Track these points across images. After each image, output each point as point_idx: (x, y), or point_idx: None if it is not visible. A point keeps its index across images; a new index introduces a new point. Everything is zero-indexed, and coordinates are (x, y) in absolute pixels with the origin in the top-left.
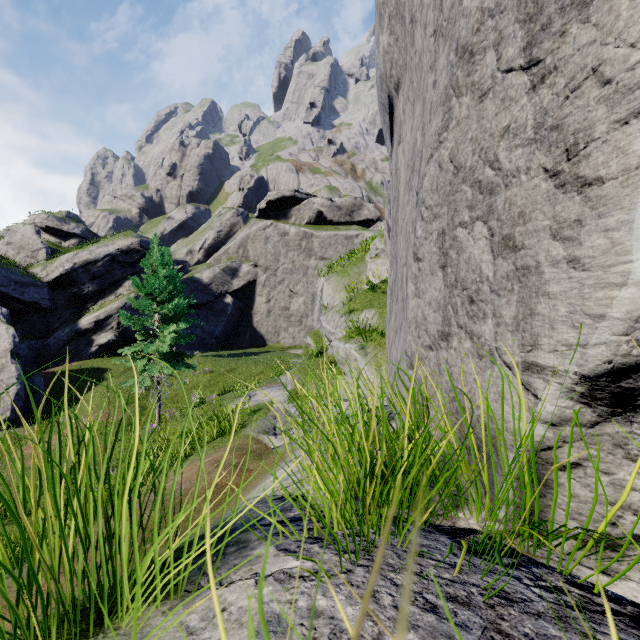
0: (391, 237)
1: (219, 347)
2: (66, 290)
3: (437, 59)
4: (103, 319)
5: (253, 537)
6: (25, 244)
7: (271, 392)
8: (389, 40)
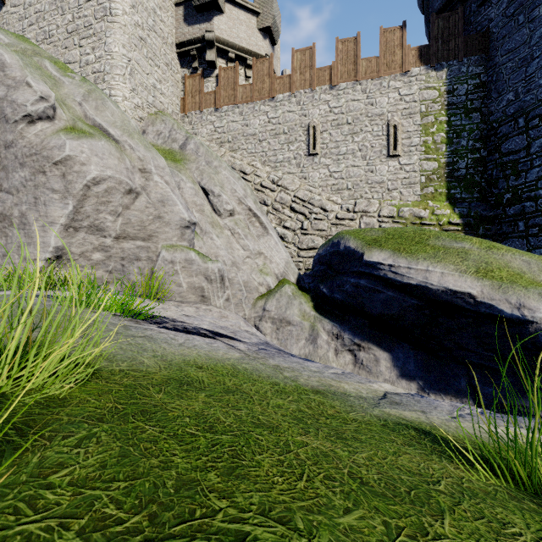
0: None
1: None
2: None
3: None
4: None
5: None
6: None
7: None
8: None
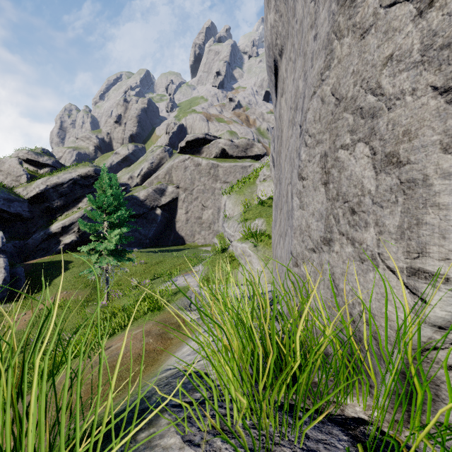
0: (275, 165)
1: (151, 245)
2: (41, 204)
3: (317, 17)
4: (68, 225)
5: (163, 420)
6: (11, 171)
7: (188, 278)
8: (275, 17)
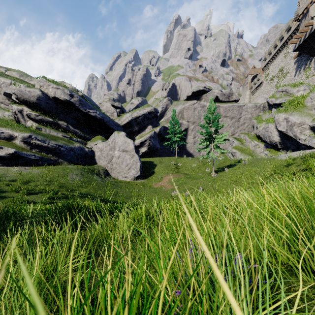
0: None
1: None
2: (127, 129)
3: None
4: (143, 141)
5: None
6: (108, 110)
7: (304, 151)
8: None
